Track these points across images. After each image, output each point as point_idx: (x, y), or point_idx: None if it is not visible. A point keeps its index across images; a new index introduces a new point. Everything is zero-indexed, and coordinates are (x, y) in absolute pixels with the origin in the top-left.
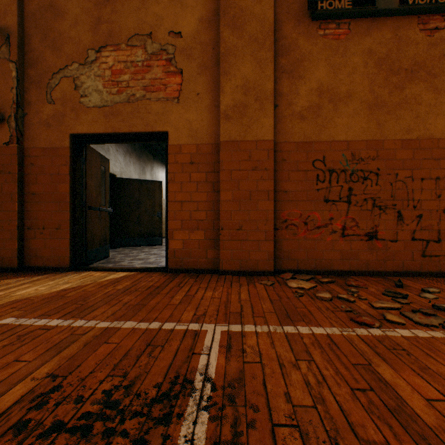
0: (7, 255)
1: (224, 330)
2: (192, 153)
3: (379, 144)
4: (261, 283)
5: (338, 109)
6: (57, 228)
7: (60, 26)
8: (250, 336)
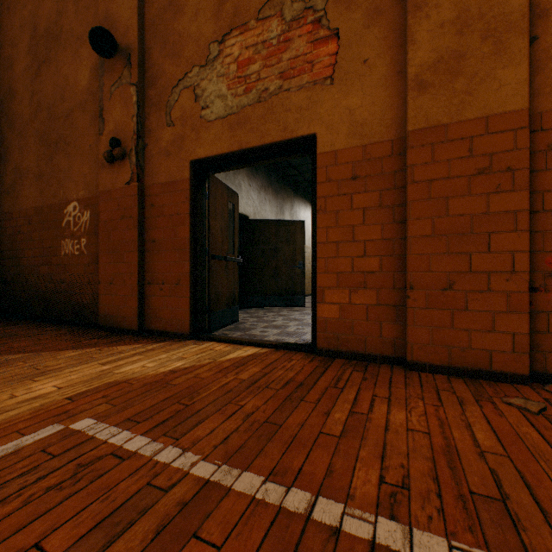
0: (129, 315)
1: None
2: (355, 161)
3: None
4: (511, 403)
5: None
6: (176, 283)
7: (180, 24)
8: None
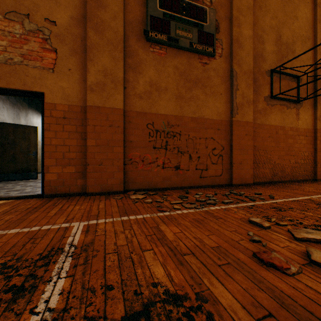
0: None
1: (86, 224)
2: (65, 111)
3: (181, 118)
4: (114, 198)
5: (161, 96)
6: None
7: None
8: (101, 224)
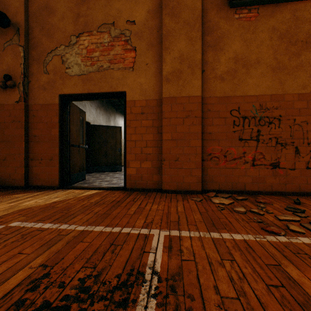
0: (18, 178)
1: (166, 234)
2: (143, 106)
3: (281, 97)
4: (192, 199)
5: (249, 72)
6: (50, 159)
7: (52, 20)
8: (186, 240)
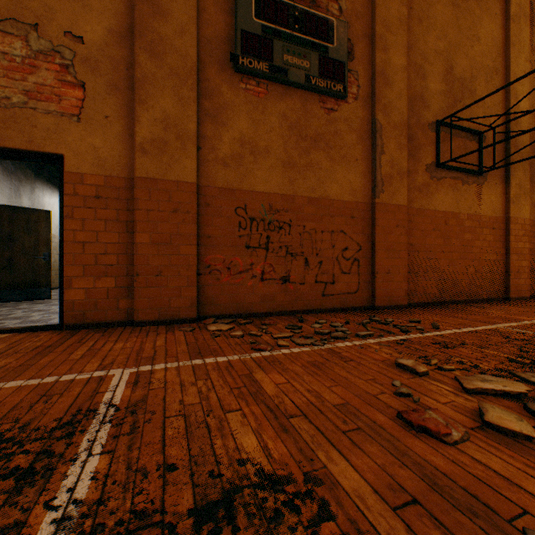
0: None
1: (134, 372)
2: (99, 185)
3: (291, 198)
4: (182, 330)
5: (258, 162)
6: None
7: None
8: (159, 372)
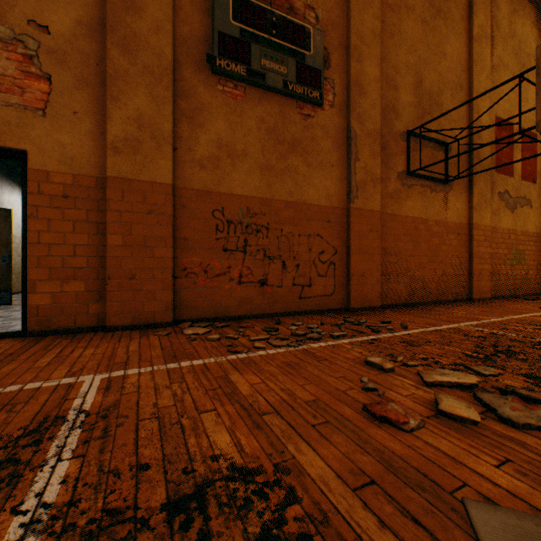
0: None
1: (105, 377)
2: (67, 184)
3: (269, 202)
4: (156, 334)
5: (236, 165)
6: None
7: None
8: (133, 377)
